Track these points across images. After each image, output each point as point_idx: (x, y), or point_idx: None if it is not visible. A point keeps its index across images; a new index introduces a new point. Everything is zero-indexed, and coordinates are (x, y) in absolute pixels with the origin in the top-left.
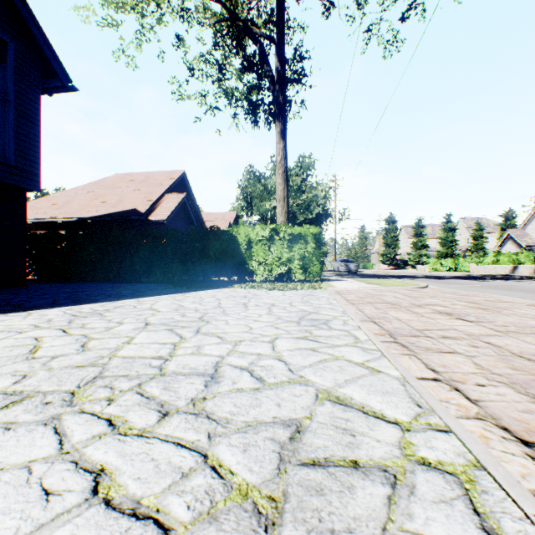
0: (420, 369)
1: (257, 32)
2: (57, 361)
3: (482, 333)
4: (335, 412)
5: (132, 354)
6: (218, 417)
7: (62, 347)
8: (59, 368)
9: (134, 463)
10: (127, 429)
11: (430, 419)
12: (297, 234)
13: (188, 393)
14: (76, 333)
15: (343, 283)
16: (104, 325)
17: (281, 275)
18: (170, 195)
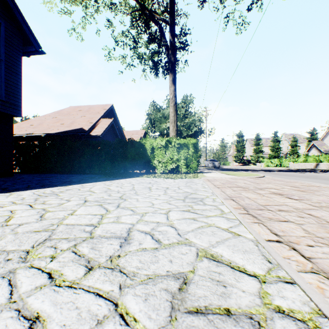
0: (266, 234)
1: (157, 17)
2: (21, 227)
3: (305, 207)
4: (211, 267)
5: (73, 222)
6: (128, 271)
7: (27, 217)
8: (22, 232)
9: (62, 311)
10: (61, 281)
11: (278, 272)
12: (182, 143)
13: (108, 252)
14: (38, 207)
15: (212, 174)
16: (58, 202)
17: (172, 169)
18: (103, 119)
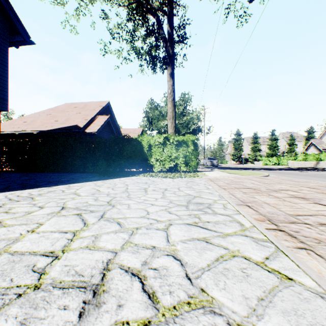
0: None
1: (155, 7)
2: None
3: None
4: None
5: (25, 249)
6: None
7: None
8: None
9: None
10: None
11: None
12: (181, 140)
13: None
14: None
15: (212, 173)
16: (26, 209)
17: (171, 167)
18: (99, 116)
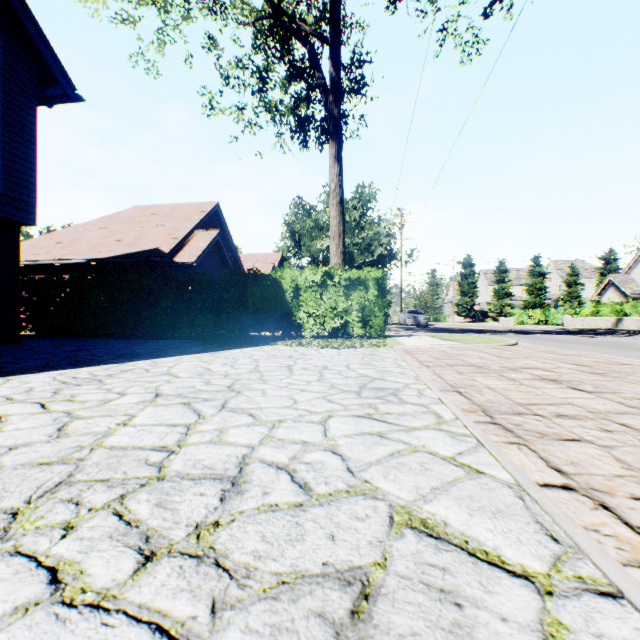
0: (539, 469)
1: (306, 29)
2: (13, 455)
3: (610, 409)
4: (423, 553)
5: (125, 443)
6: (233, 564)
7: (30, 431)
8: (12, 466)
9: None
10: (77, 591)
11: (579, 567)
12: (355, 279)
13: (193, 513)
14: (58, 408)
15: (413, 340)
16: (100, 397)
17: (335, 329)
18: (200, 231)
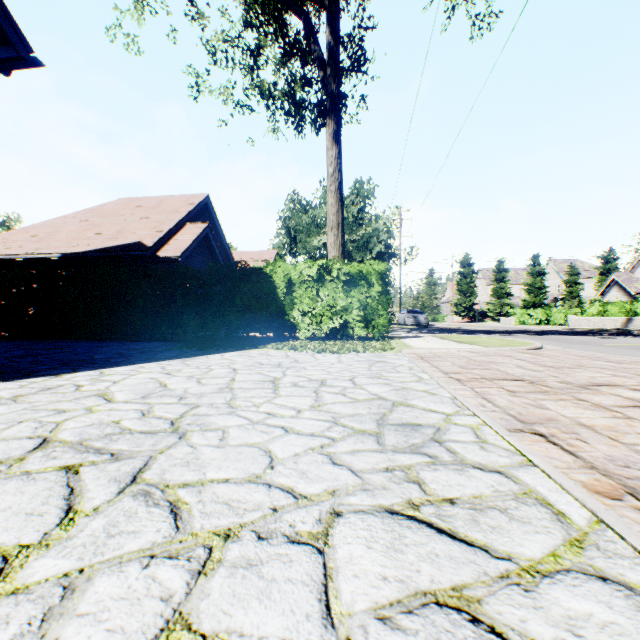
0: None
1: None
2: None
3: None
4: None
5: None
6: None
7: None
8: None
9: None
10: None
11: None
12: (356, 273)
13: None
14: None
15: (423, 342)
16: None
17: (334, 330)
18: (187, 224)
